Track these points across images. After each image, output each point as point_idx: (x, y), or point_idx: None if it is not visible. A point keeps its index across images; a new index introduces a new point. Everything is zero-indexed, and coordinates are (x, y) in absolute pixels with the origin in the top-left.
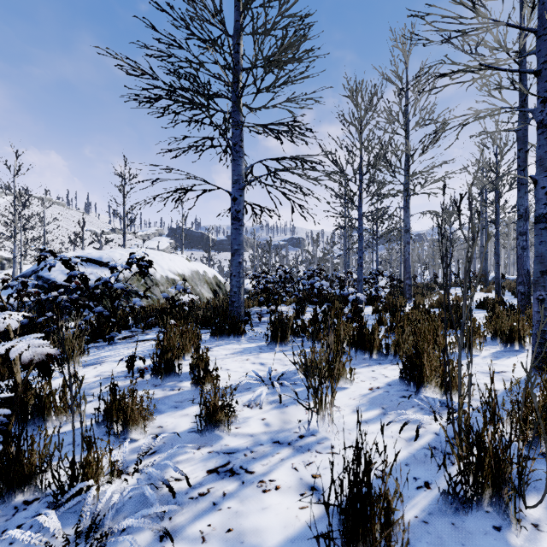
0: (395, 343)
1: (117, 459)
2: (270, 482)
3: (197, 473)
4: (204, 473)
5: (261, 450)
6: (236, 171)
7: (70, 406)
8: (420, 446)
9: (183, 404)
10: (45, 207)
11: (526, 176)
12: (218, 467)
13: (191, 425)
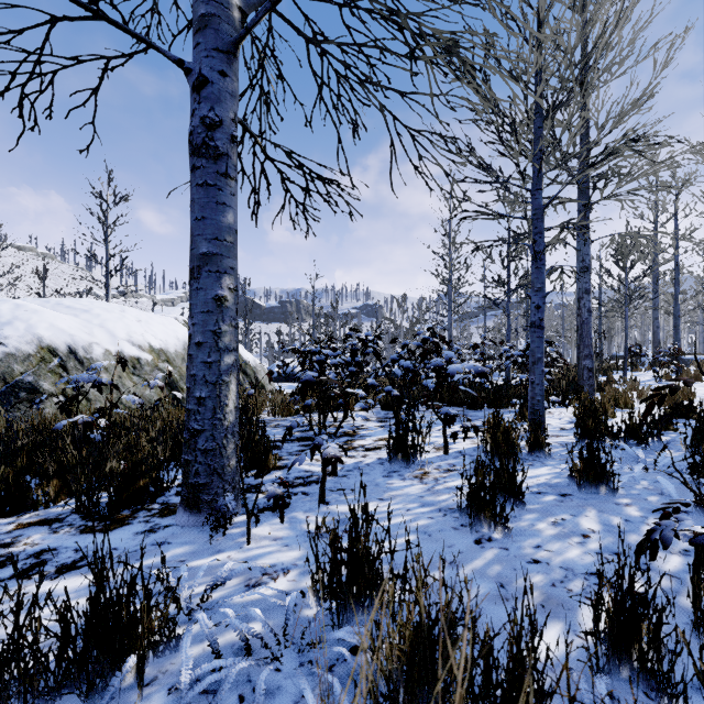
0: None
1: None
2: None
3: None
4: None
5: None
6: None
7: None
8: None
9: None
10: None
11: None
12: None
13: None
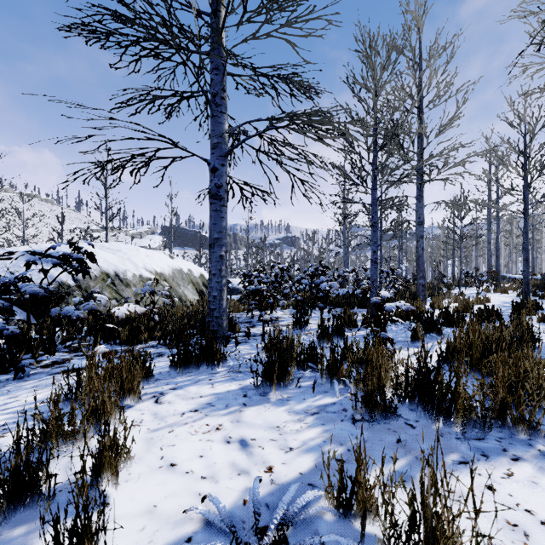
0: (498, 402)
1: None
2: None
3: None
4: None
5: None
6: (216, 131)
7: None
8: None
9: None
10: (24, 201)
11: None
12: None
13: None
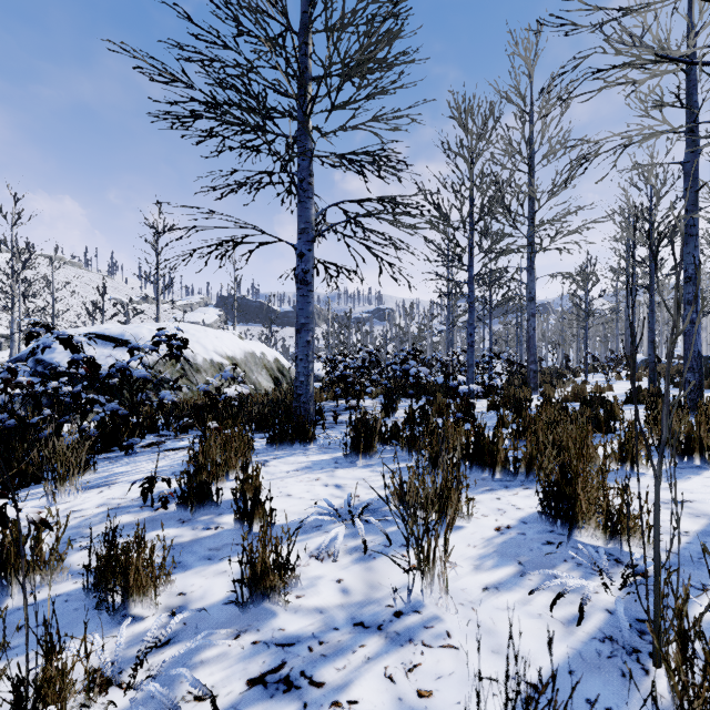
0: (527, 456)
1: (104, 659)
2: (349, 705)
3: (232, 686)
4: (243, 684)
5: (336, 640)
6: (303, 217)
7: (47, 560)
8: (588, 635)
9: (220, 553)
10: (54, 268)
11: (697, 224)
12: (266, 672)
13: (228, 590)
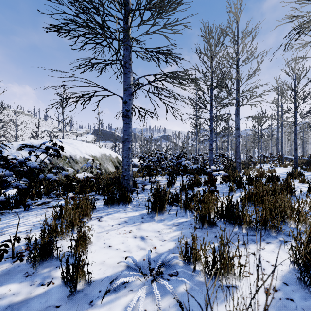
0: (263, 218)
1: None
2: None
3: None
4: None
5: None
6: (126, 82)
7: None
8: None
9: None
10: (16, 115)
11: None
12: None
13: None
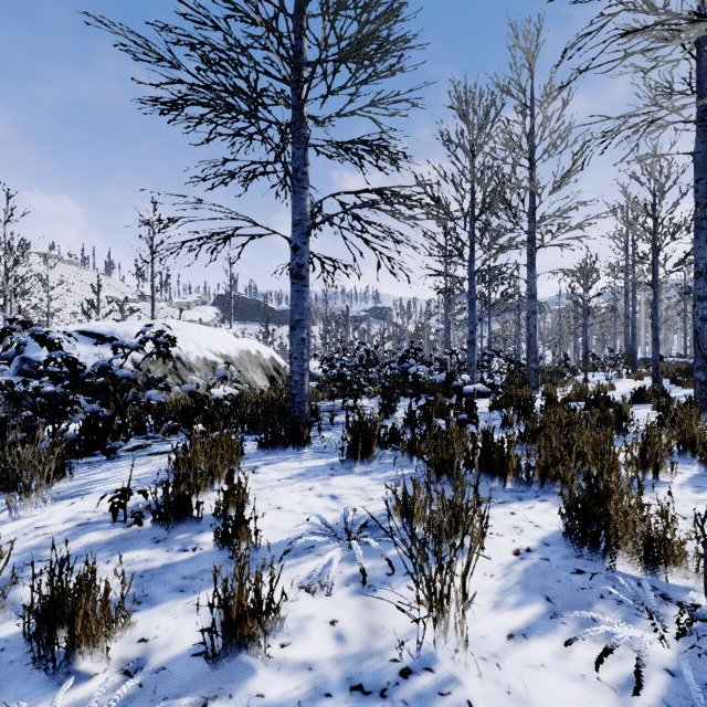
0: (541, 464)
1: None
2: None
3: None
4: None
5: None
6: (298, 208)
7: None
8: None
9: (195, 583)
10: (49, 265)
11: None
12: None
13: (200, 635)
